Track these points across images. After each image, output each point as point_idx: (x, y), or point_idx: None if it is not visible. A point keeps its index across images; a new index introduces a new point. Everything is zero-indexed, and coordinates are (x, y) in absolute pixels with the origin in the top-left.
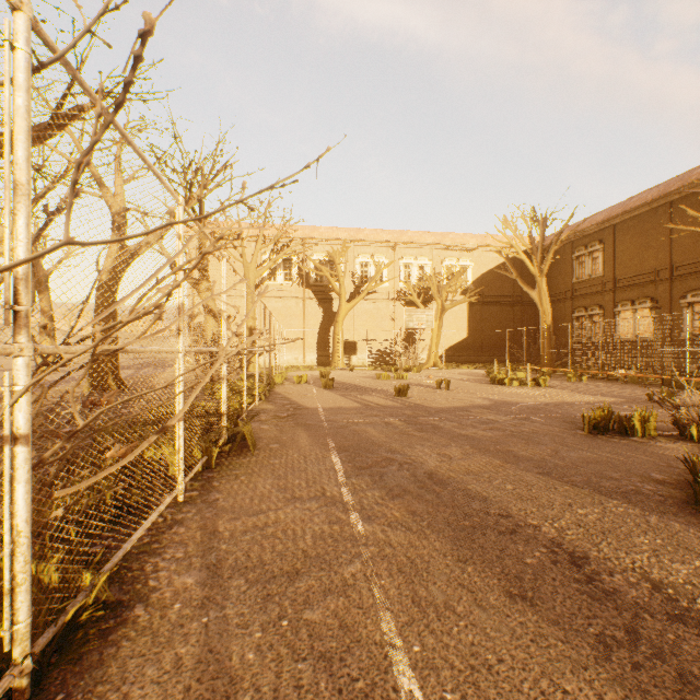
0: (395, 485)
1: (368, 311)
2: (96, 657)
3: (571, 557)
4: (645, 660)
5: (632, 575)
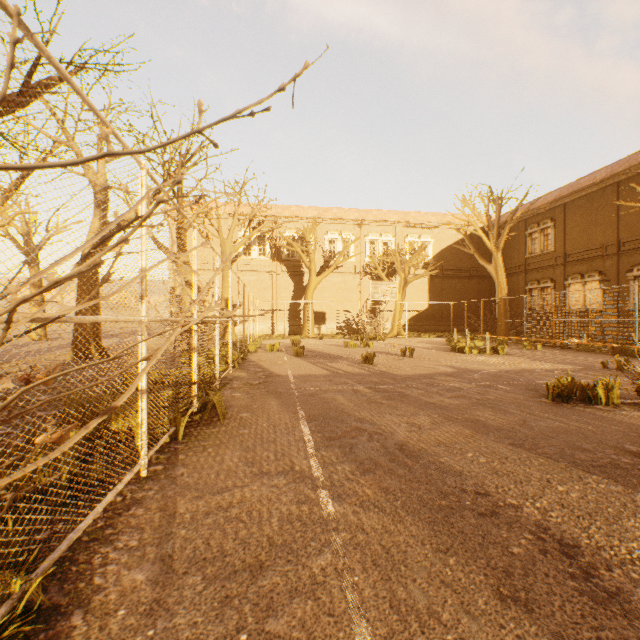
0: (365, 457)
1: (336, 283)
2: None
3: (561, 545)
4: None
5: (633, 570)
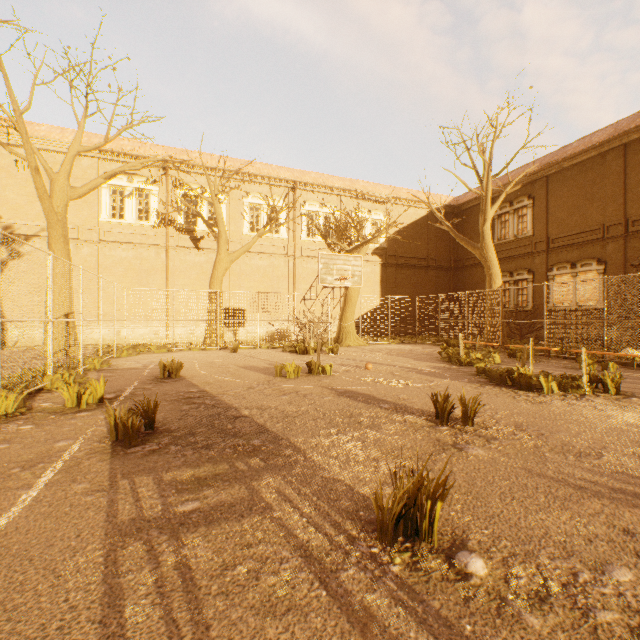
0: None
1: (260, 268)
2: None
3: None
4: None
5: None
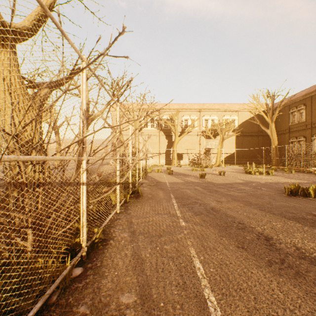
0: (197, 211)
1: (187, 140)
2: (102, 251)
3: (265, 237)
4: (285, 267)
5: (289, 245)
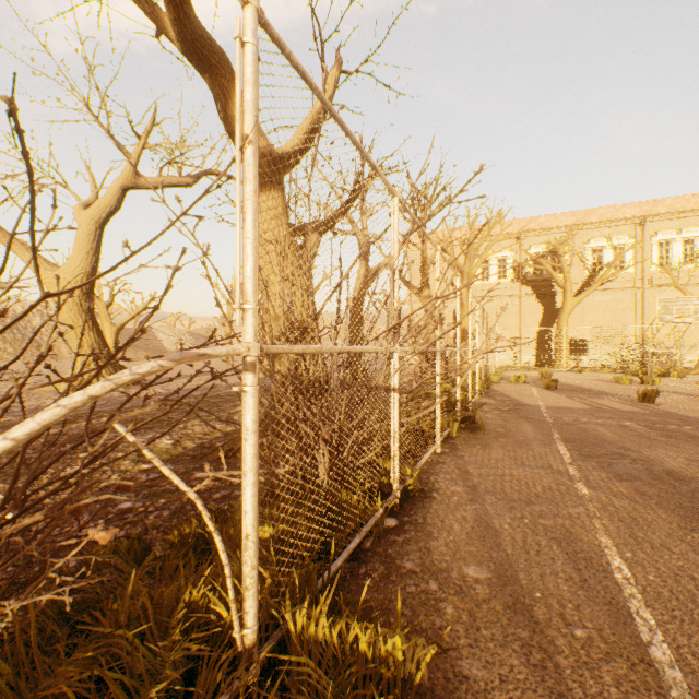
0: (624, 472)
1: (602, 303)
2: (421, 505)
3: None
4: None
5: None
